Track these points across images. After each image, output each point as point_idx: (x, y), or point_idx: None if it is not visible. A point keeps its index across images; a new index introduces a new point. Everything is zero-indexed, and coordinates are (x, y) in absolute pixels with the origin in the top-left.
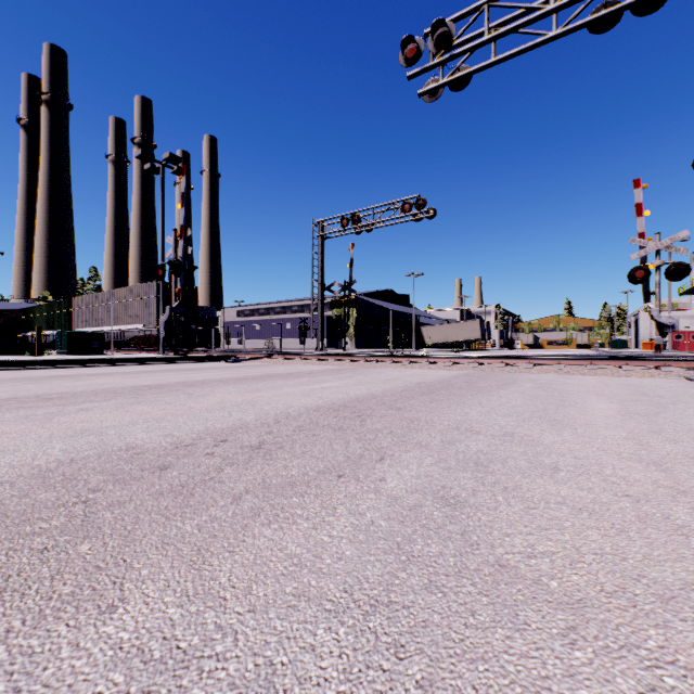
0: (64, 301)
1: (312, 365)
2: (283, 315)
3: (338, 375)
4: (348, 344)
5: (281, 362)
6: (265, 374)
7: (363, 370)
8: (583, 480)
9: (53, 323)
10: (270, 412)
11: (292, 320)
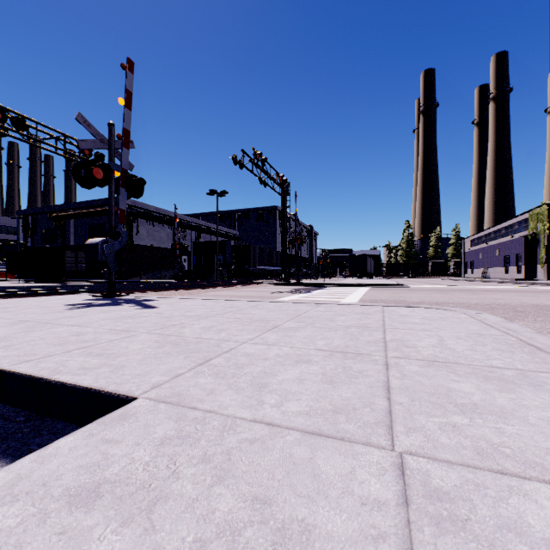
0: None
1: None
2: (493, 240)
3: None
4: (542, 273)
5: None
6: None
7: None
8: None
9: None
10: None
11: (499, 245)
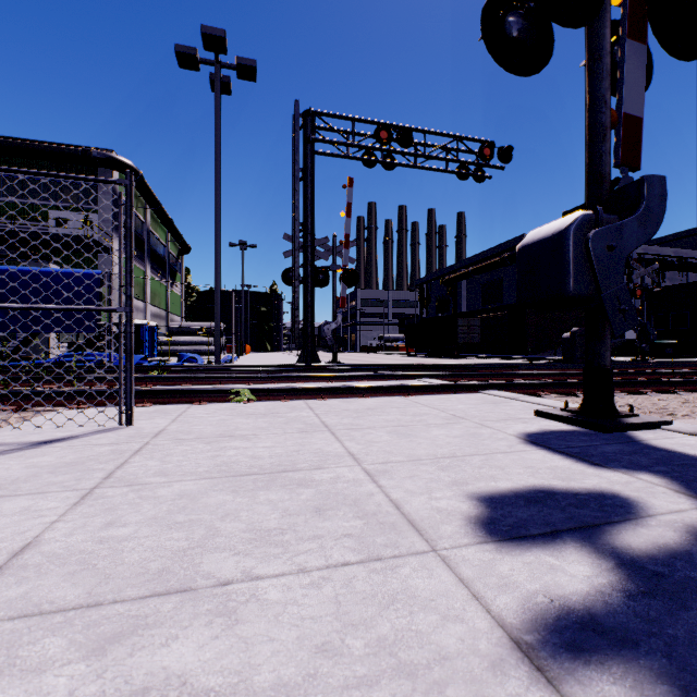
0: None
1: None
2: None
3: None
4: None
5: None
6: None
7: None
8: None
9: None
10: None
11: None
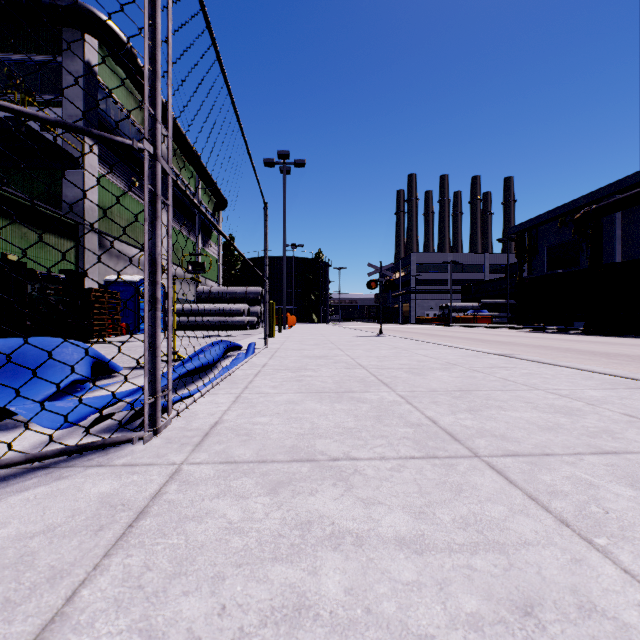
0: None
1: None
2: None
3: None
4: None
5: None
6: None
7: None
8: (593, 363)
9: None
10: None
11: None
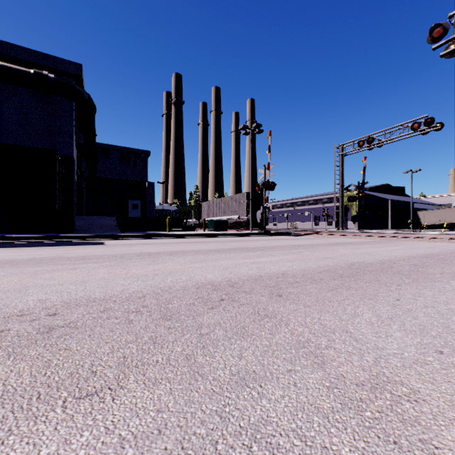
0: (196, 205)
1: (352, 239)
2: (302, 206)
3: (386, 244)
4: (352, 225)
5: (327, 236)
6: (336, 242)
7: (396, 242)
8: None
9: (193, 216)
10: (390, 256)
11: (309, 210)
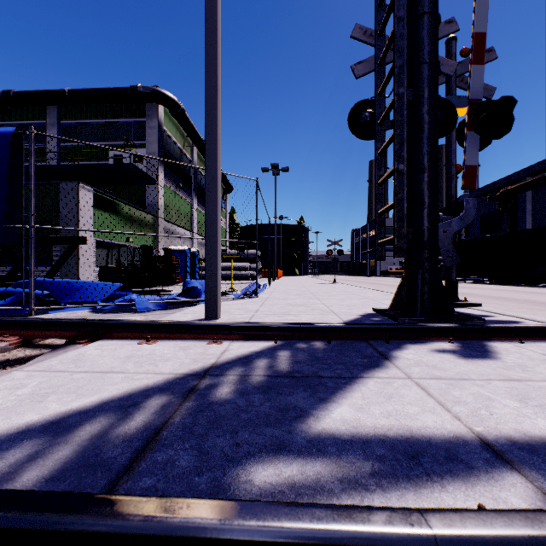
0: None
1: None
2: None
3: None
4: None
5: None
6: None
7: None
8: None
9: None
10: (502, 296)
11: None
